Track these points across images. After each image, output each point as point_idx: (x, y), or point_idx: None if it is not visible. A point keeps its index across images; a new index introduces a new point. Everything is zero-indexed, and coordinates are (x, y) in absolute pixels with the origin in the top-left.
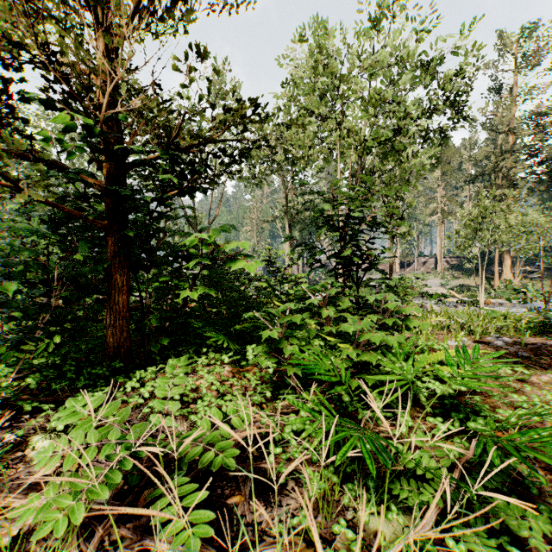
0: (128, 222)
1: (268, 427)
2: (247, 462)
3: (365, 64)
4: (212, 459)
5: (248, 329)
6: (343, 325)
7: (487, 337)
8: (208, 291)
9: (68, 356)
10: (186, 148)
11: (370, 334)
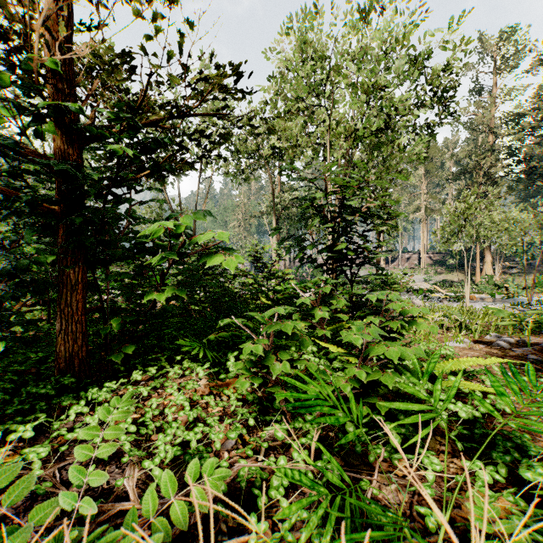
0: (83, 206)
1: (250, 475)
2: (219, 540)
3: (356, 48)
4: (165, 542)
5: (226, 339)
6: (348, 336)
7: (486, 336)
8: (178, 290)
9: (10, 369)
10: (156, 121)
11: (383, 347)
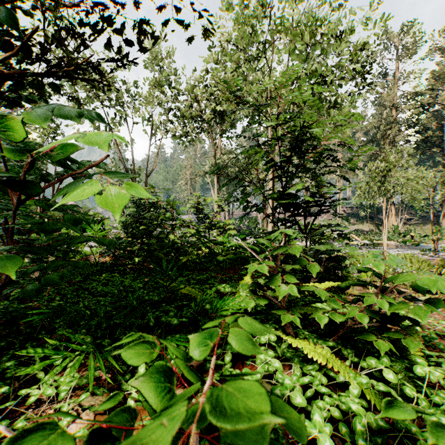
0: None
1: None
2: None
3: None
4: None
5: None
6: None
7: None
8: None
9: None
10: None
11: None
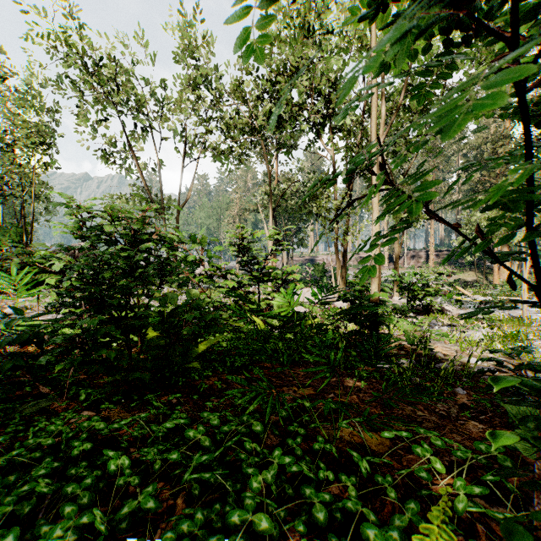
0: None
1: None
2: None
3: None
4: None
5: None
6: None
7: None
8: None
9: None
10: None
11: None
